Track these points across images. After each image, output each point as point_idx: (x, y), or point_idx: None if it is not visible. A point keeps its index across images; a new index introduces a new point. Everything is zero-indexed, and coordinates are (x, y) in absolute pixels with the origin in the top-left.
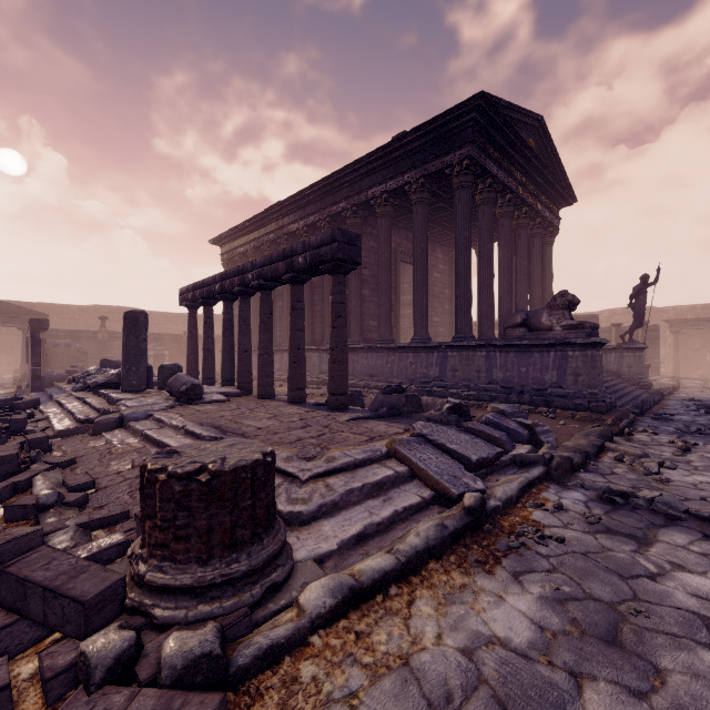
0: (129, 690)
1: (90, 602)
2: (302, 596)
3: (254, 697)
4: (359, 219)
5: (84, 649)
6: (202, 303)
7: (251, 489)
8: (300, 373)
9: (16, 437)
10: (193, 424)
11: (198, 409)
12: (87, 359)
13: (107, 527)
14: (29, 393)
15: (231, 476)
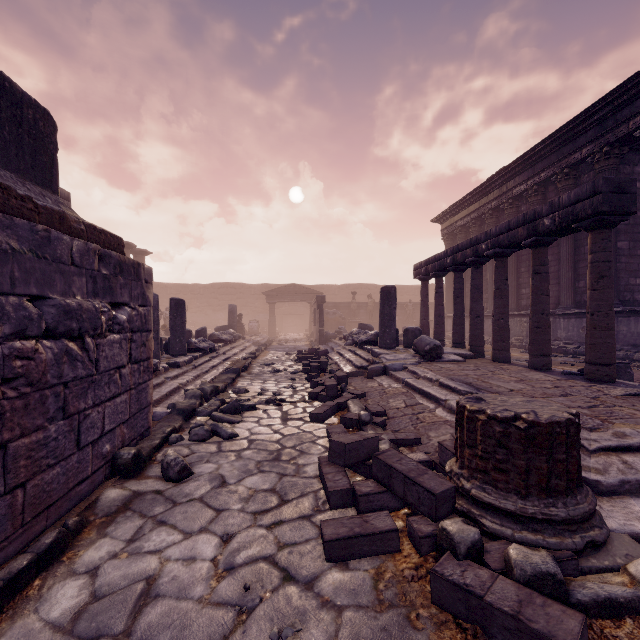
0: (488, 571)
1: (438, 496)
2: (630, 566)
3: (599, 636)
4: (614, 159)
5: (445, 527)
6: (433, 275)
7: (565, 445)
8: (543, 339)
9: (325, 373)
10: (445, 378)
11: (441, 367)
12: (345, 323)
13: (406, 446)
14: (317, 345)
15: (547, 428)
